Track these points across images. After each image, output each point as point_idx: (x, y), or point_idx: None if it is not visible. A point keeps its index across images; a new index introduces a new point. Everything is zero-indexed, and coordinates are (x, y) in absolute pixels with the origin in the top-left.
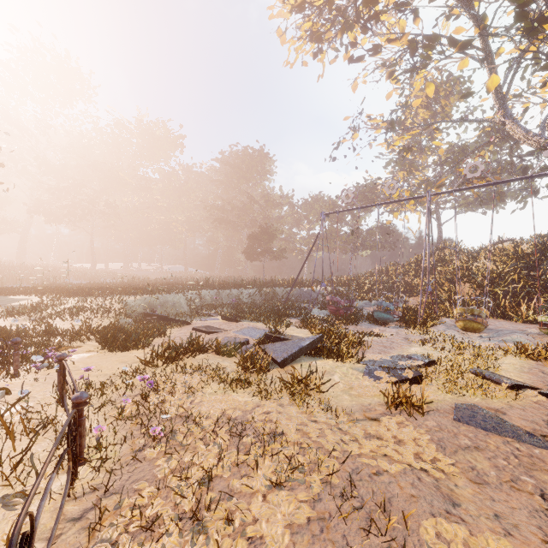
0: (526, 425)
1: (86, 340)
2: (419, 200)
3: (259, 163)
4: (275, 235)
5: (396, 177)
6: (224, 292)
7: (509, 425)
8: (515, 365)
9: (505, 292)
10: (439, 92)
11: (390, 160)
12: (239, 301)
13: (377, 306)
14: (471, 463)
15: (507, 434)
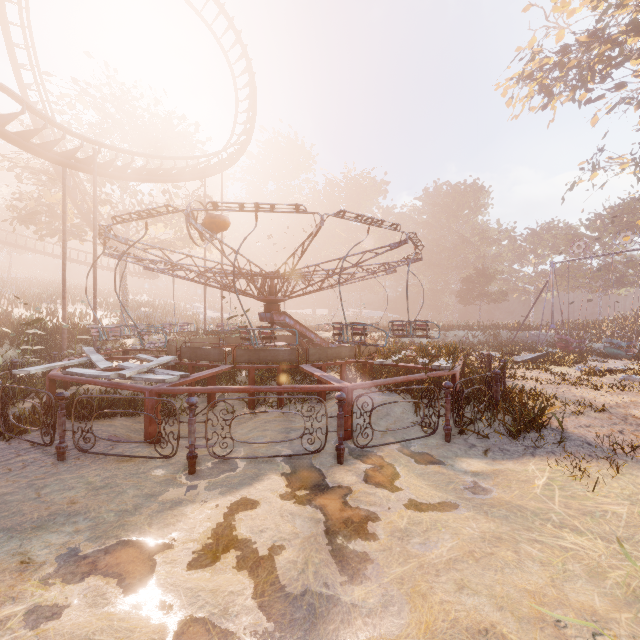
0: None
1: None
2: None
3: (471, 198)
4: (493, 276)
5: None
6: (451, 333)
7: None
8: None
9: None
10: None
11: None
12: (465, 341)
13: (617, 347)
14: None
15: None
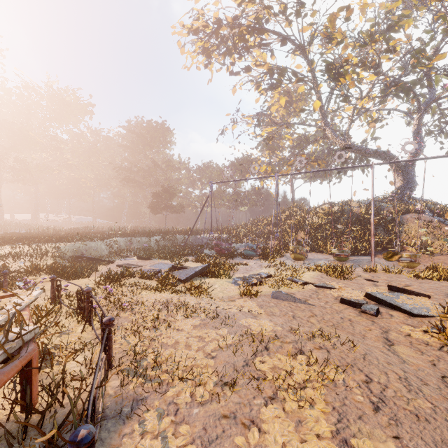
0: (300, 297)
1: (38, 275)
2: (279, 172)
3: (161, 134)
4: (175, 193)
5: (264, 155)
6: (136, 239)
7: (292, 297)
8: (311, 275)
9: (322, 236)
10: (292, 98)
11: (260, 142)
12: (148, 246)
13: (248, 247)
14: (271, 311)
15: (291, 300)
